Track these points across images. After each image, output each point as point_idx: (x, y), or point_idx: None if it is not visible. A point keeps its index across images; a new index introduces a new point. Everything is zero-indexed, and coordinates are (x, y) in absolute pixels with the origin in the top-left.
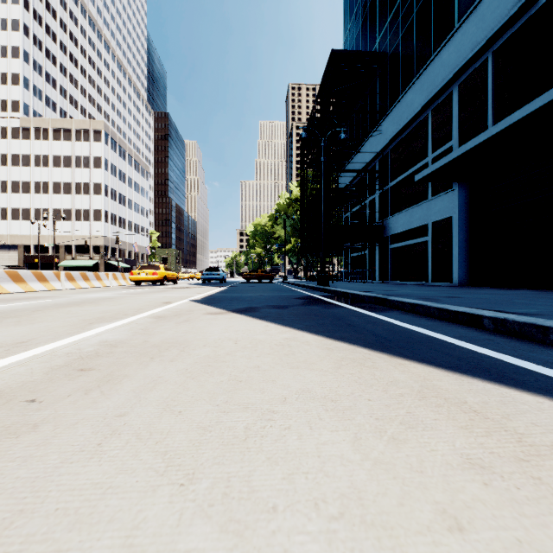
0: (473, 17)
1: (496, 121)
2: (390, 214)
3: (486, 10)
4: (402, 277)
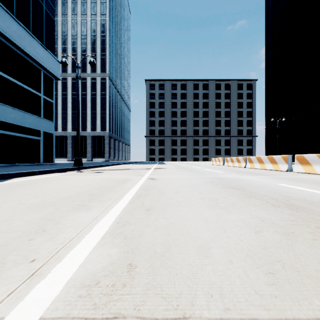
0: None
1: None
2: None
3: None
4: None
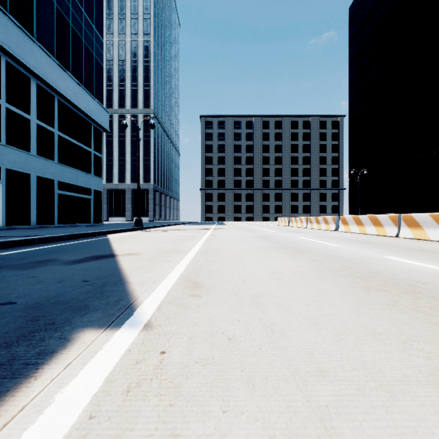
0: None
1: None
2: None
3: None
4: None
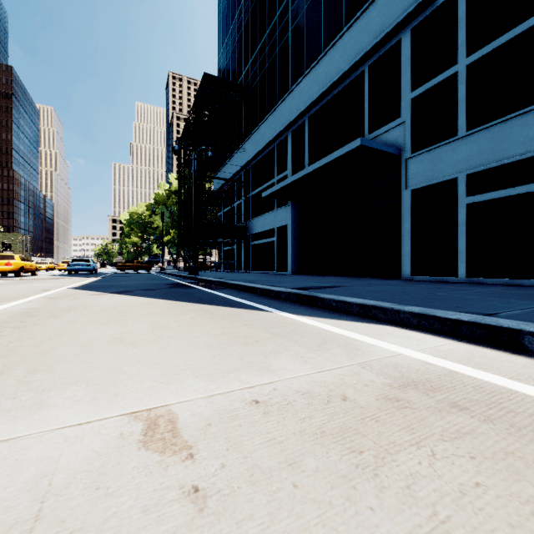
0: (297, 90)
1: (310, 164)
2: (251, 217)
3: (304, 89)
4: (259, 268)
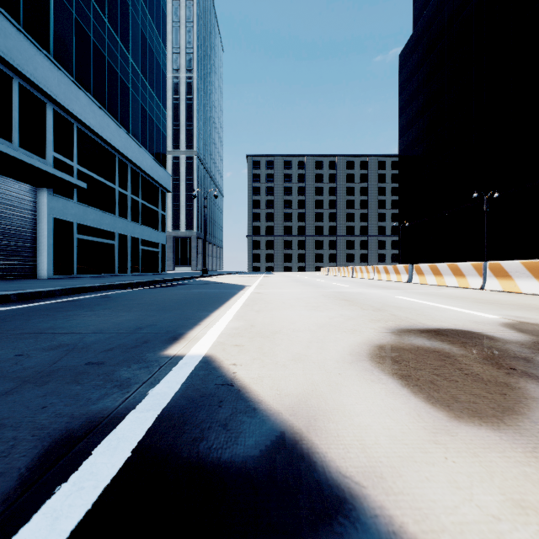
0: None
1: None
2: None
3: None
4: None
